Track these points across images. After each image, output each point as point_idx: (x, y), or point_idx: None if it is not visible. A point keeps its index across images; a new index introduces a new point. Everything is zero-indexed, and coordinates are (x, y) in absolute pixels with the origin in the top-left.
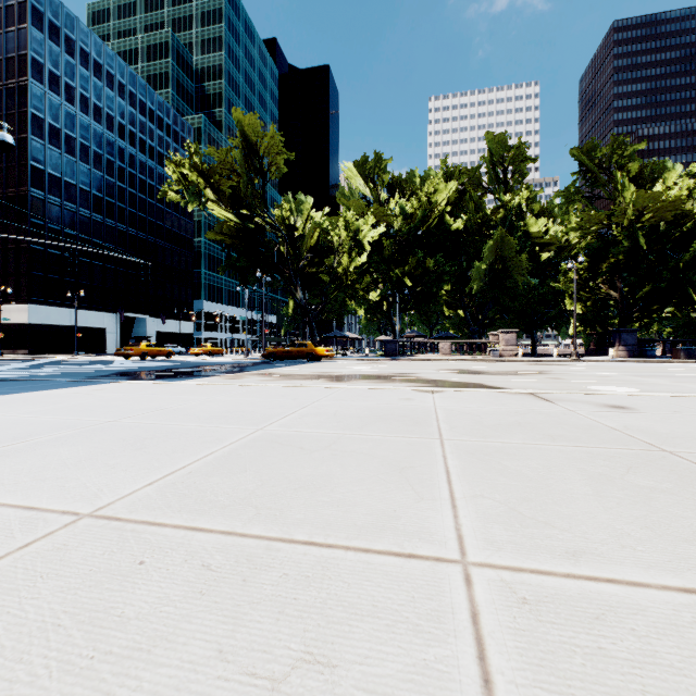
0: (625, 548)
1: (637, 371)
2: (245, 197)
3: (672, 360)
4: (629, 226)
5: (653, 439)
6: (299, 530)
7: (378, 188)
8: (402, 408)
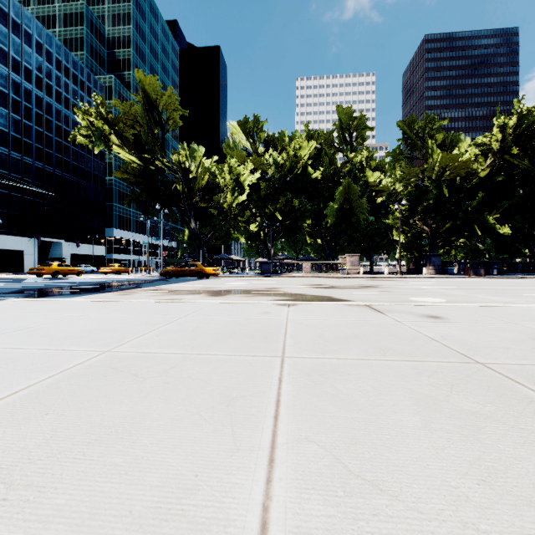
0: (467, 529)
1: (443, 285)
2: (146, 144)
3: (465, 276)
4: (436, 179)
5: (466, 350)
6: (40, 534)
7: (257, 143)
8: (258, 322)
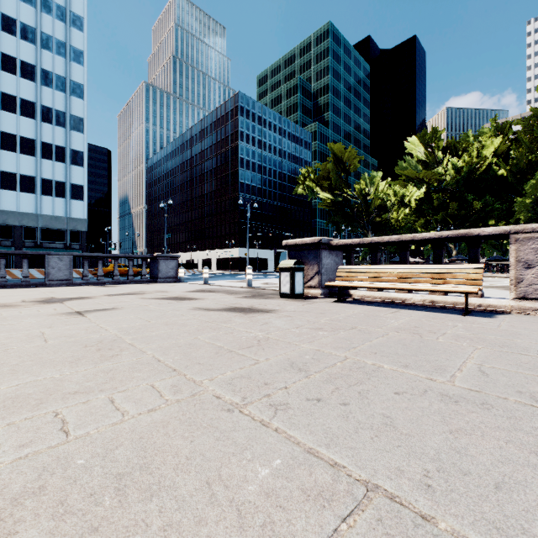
0: None
1: None
2: (337, 183)
3: None
4: None
5: None
6: None
7: (434, 152)
8: None
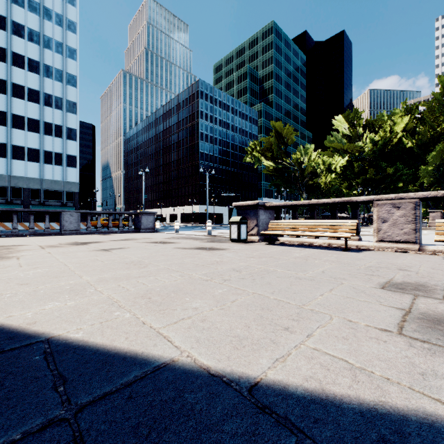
0: None
1: None
2: (277, 154)
3: None
4: None
5: None
6: None
7: (356, 128)
8: None
